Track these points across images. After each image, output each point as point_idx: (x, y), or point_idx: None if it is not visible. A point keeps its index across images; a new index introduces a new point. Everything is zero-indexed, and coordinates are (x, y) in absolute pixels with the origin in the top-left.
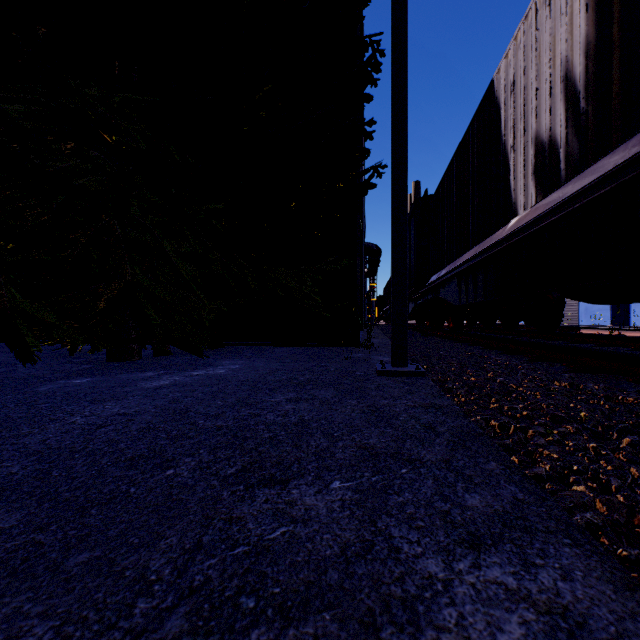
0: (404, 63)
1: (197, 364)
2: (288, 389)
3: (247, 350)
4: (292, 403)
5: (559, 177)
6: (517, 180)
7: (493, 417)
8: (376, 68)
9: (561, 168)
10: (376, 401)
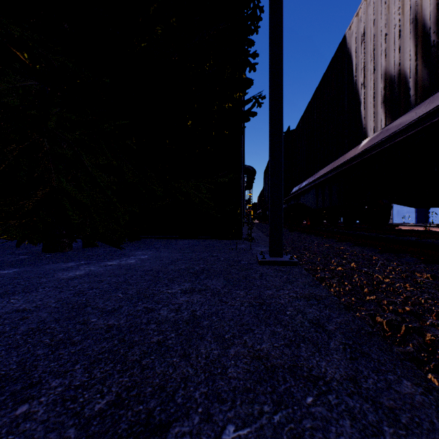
0: (280, 12)
1: (114, 254)
2: (184, 279)
3: (157, 242)
4: (186, 295)
5: (408, 102)
6: (367, 110)
7: (378, 313)
8: (257, 16)
9: (411, 94)
10: (261, 292)
